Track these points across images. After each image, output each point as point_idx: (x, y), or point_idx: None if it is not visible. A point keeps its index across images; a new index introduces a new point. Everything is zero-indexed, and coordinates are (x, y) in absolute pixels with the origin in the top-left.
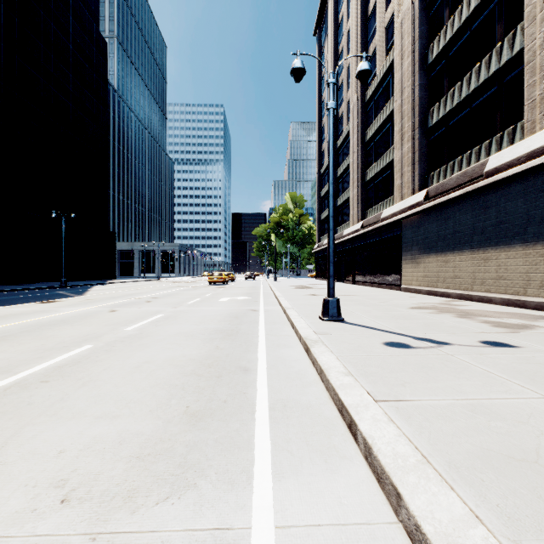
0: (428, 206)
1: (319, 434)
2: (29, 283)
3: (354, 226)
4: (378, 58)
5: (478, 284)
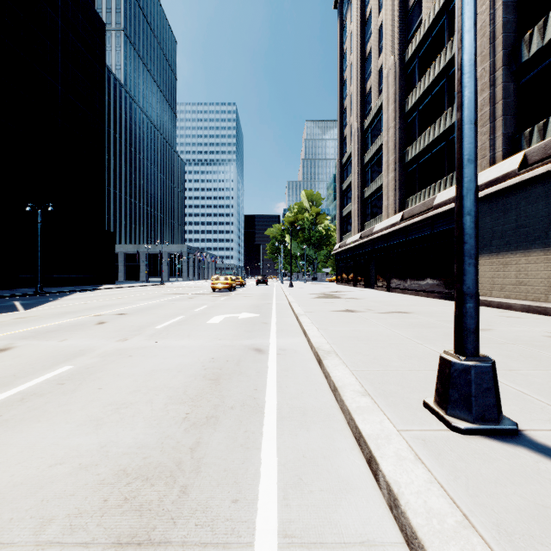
0: (534, 175)
1: None
2: (5, 289)
3: (389, 219)
4: None
5: None
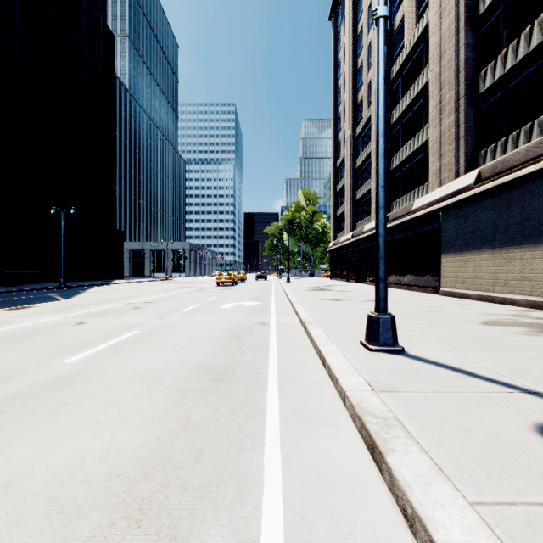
0: (483, 190)
1: None
2: (30, 283)
3: None
4: (407, 26)
5: None
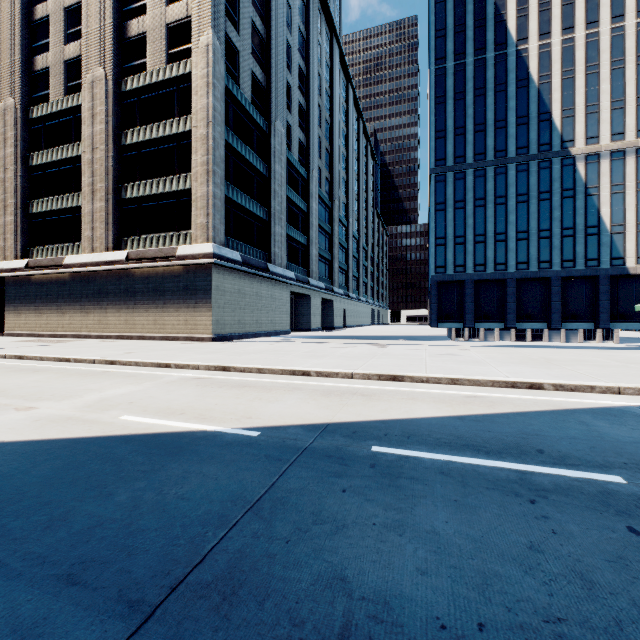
0: (29, 274)
1: None
2: None
3: None
4: None
5: (61, 327)
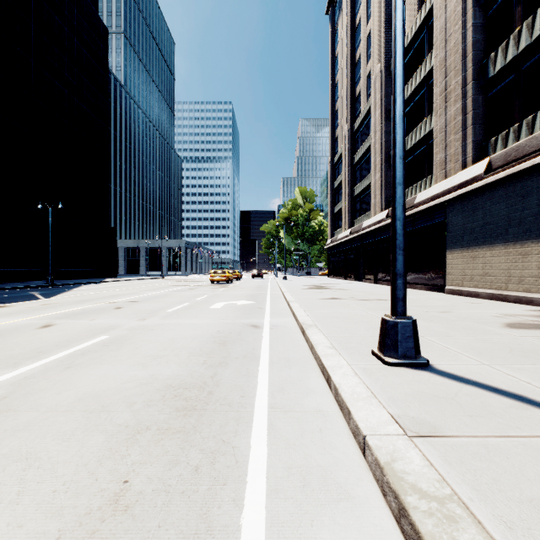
0: (495, 179)
1: None
2: (17, 281)
3: (376, 216)
4: (408, 13)
5: None
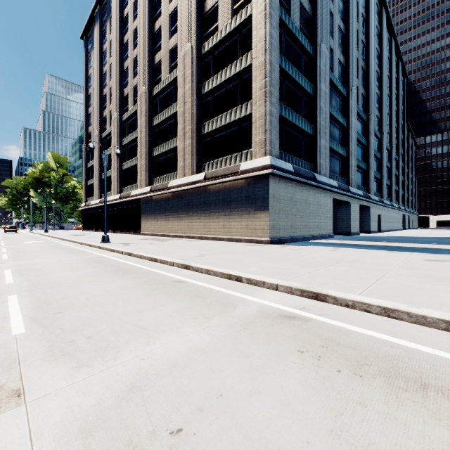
0: (151, 195)
1: (108, 253)
2: None
3: (115, 196)
4: (130, 101)
5: (167, 230)
